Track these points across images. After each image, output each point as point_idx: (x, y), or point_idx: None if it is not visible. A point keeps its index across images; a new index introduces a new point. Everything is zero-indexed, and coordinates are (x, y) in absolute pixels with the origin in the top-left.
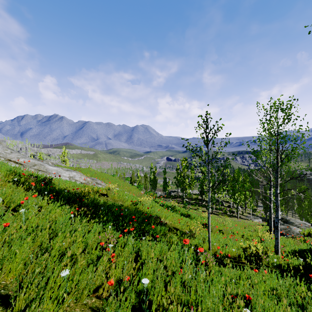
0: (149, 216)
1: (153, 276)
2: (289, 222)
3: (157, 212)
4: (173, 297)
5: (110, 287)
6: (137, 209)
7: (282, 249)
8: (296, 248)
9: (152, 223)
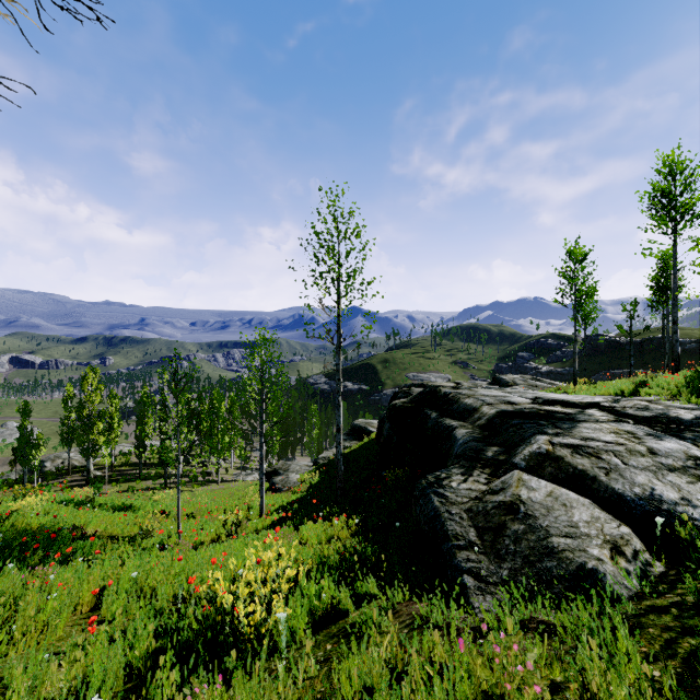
0: (53, 532)
1: (127, 581)
2: (291, 468)
3: (67, 520)
4: (163, 575)
5: (91, 600)
6: (16, 528)
7: (268, 508)
8: (286, 502)
9: (65, 542)
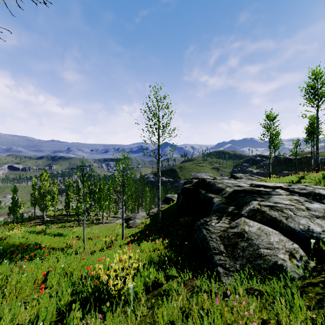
0: (26, 245)
1: (59, 269)
2: (137, 217)
3: (32, 240)
4: (76, 266)
5: (42, 277)
6: (9, 244)
7: (126, 235)
8: (134, 232)
9: (31, 250)
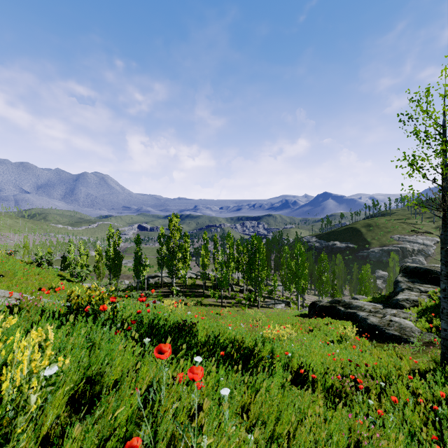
0: None
1: None
2: (355, 306)
3: None
4: None
5: None
6: None
7: None
8: None
9: None
